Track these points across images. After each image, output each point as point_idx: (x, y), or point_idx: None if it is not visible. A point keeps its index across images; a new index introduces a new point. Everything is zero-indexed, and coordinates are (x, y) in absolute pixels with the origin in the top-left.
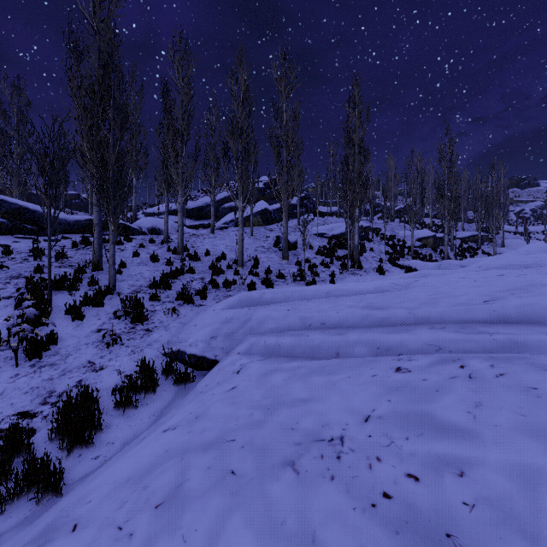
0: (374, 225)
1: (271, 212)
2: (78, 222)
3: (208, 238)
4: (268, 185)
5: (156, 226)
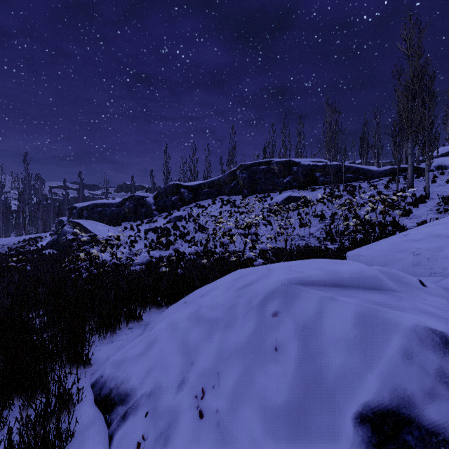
0: None
1: None
2: (385, 171)
3: None
4: None
5: (441, 163)
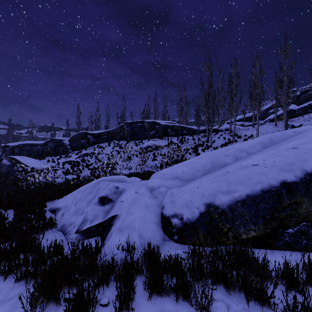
0: None
1: (295, 110)
2: (202, 130)
3: (249, 130)
4: (303, 92)
5: (228, 127)
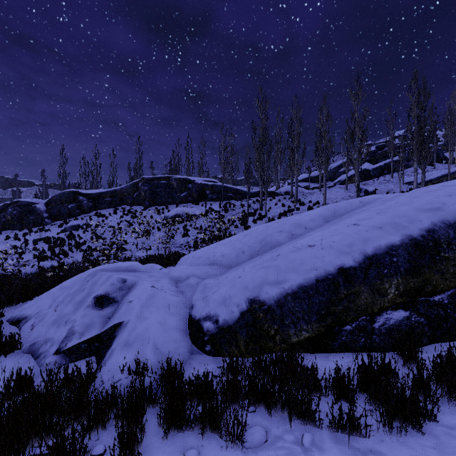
0: None
1: (370, 171)
2: (254, 193)
3: (315, 194)
4: (379, 148)
5: (288, 190)
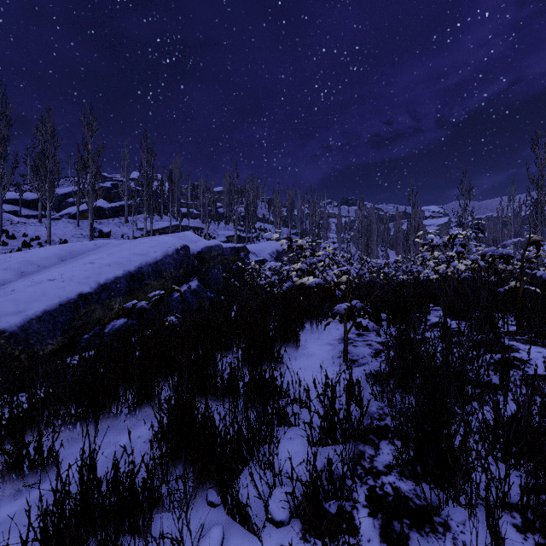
0: (203, 225)
1: (105, 209)
2: None
3: (33, 226)
4: (115, 186)
5: None
